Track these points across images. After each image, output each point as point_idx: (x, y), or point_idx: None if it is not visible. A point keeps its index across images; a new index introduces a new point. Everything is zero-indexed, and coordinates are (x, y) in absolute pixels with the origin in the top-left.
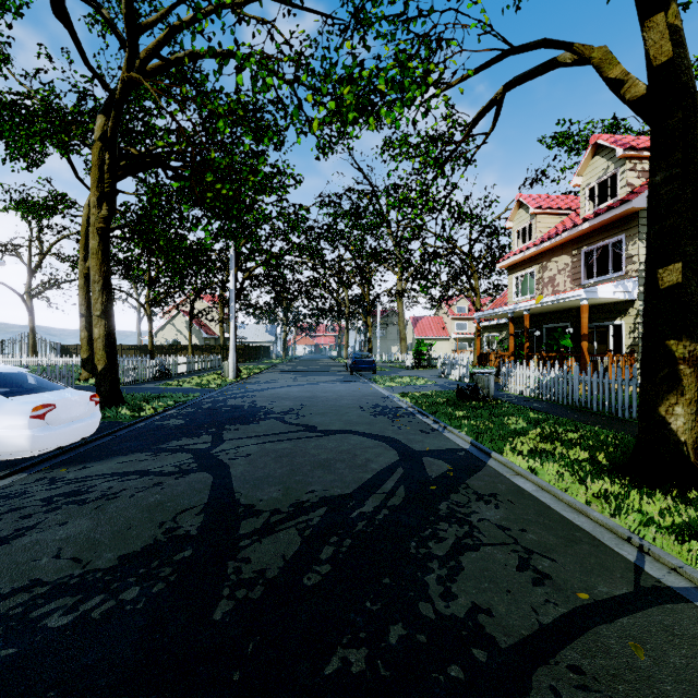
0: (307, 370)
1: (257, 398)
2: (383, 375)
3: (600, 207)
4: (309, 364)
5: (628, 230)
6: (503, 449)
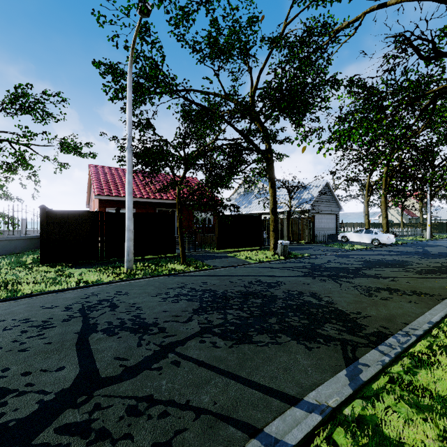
0: None
1: (439, 244)
2: None
3: None
4: None
5: None
6: None
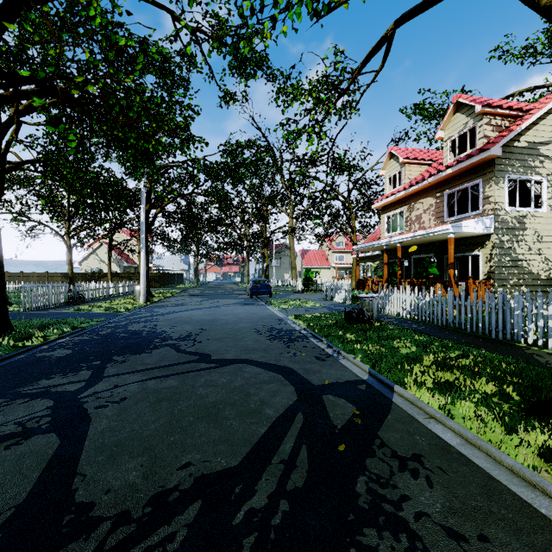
0: (213, 294)
1: (160, 322)
2: (278, 298)
3: (460, 156)
4: (215, 289)
5: (485, 175)
6: (404, 381)
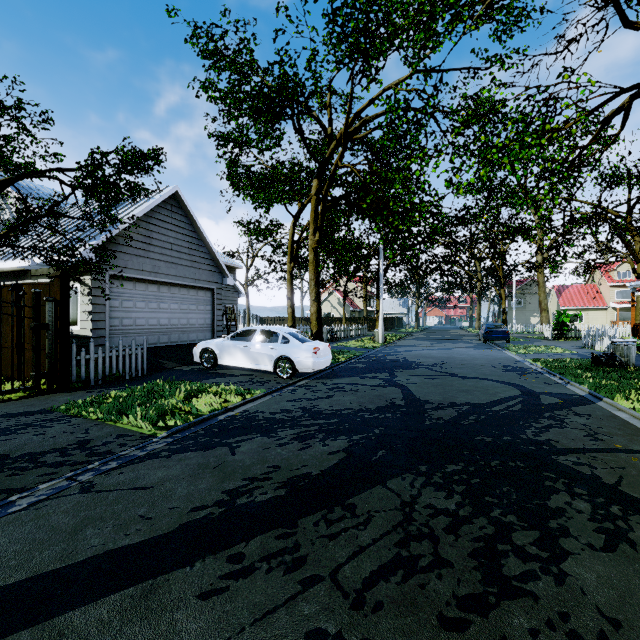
0: (440, 338)
1: (407, 356)
2: (517, 344)
3: None
4: (441, 334)
5: None
6: (615, 397)
